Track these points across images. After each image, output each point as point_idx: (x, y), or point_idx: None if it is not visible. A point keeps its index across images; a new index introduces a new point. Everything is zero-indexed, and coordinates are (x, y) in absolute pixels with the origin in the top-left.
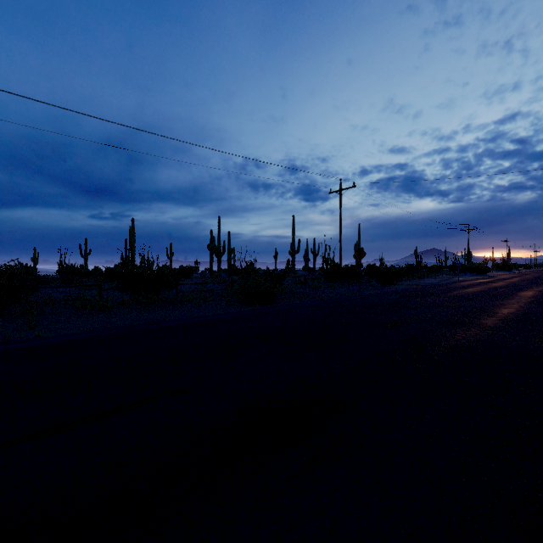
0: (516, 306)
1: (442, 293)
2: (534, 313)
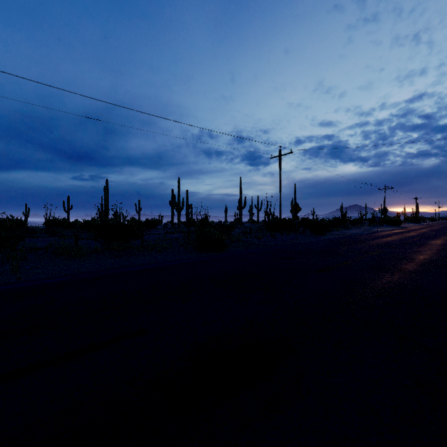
0: (429, 253)
1: (365, 242)
2: (446, 259)
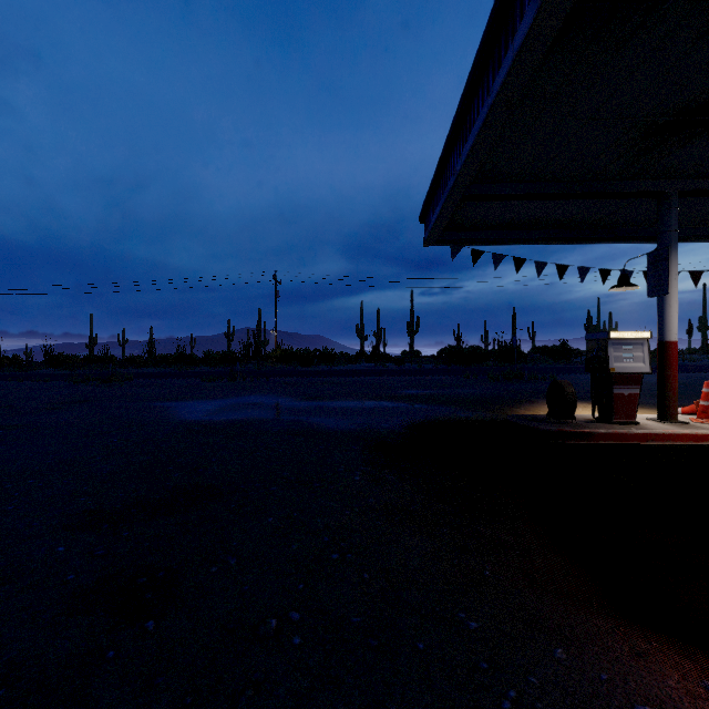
0: None
1: None
2: None
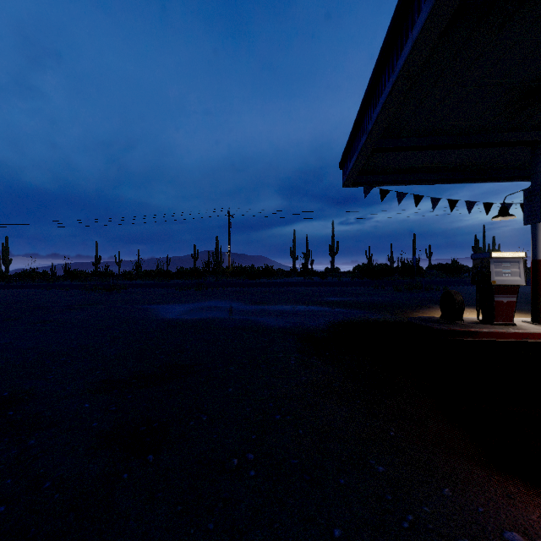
0: None
1: None
2: None
